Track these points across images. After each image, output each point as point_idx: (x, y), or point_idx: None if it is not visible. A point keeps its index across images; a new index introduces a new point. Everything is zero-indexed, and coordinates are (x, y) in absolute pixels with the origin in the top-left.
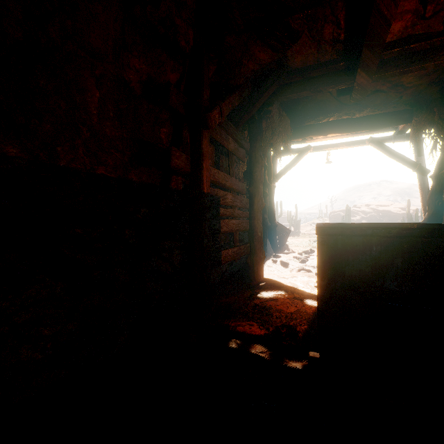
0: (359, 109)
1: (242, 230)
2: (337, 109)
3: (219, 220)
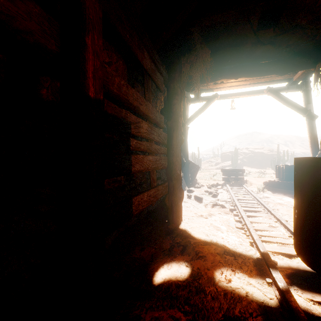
0: (271, 50)
1: (160, 168)
2: (252, 49)
3: (129, 156)
